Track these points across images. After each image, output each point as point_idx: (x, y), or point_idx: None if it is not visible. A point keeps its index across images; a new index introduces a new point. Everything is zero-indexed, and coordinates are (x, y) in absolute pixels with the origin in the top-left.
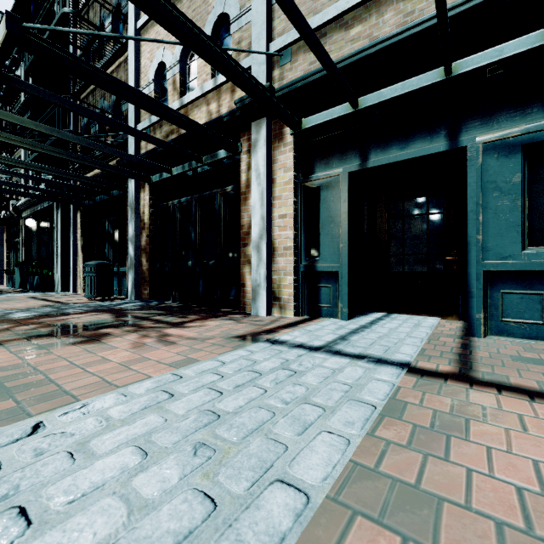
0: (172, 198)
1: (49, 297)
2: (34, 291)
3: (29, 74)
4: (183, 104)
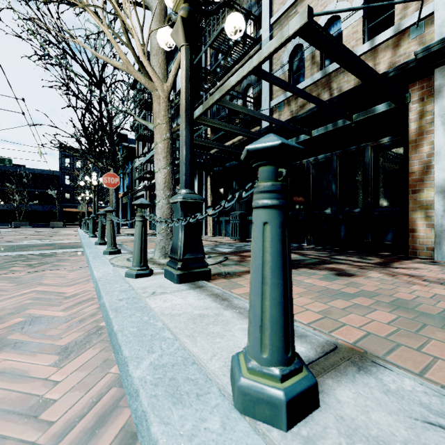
0: (304, 157)
1: None
2: None
3: None
4: (326, 74)
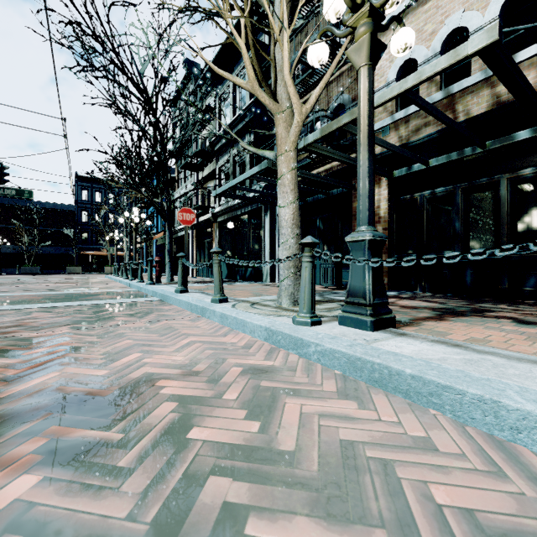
0: (416, 190)
1: (276, 285)
2: (244, 281)
3: (255, 101)
4: (449, 94)
